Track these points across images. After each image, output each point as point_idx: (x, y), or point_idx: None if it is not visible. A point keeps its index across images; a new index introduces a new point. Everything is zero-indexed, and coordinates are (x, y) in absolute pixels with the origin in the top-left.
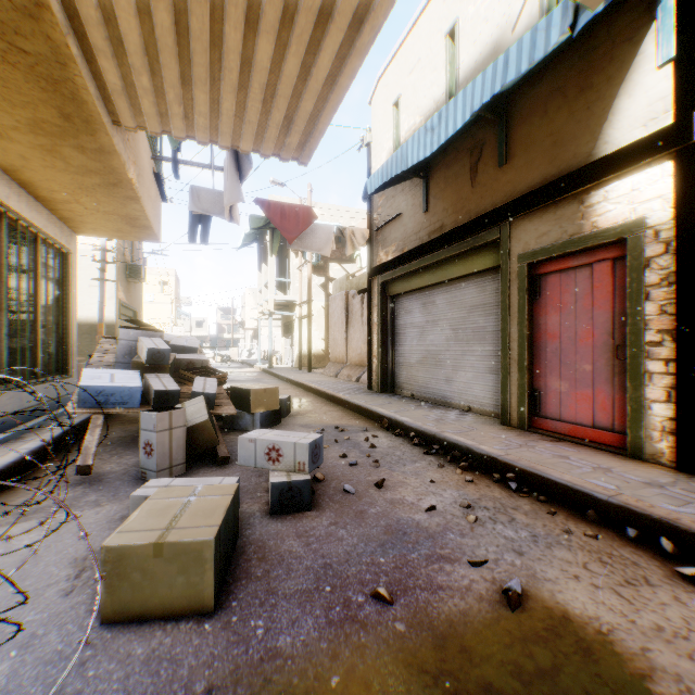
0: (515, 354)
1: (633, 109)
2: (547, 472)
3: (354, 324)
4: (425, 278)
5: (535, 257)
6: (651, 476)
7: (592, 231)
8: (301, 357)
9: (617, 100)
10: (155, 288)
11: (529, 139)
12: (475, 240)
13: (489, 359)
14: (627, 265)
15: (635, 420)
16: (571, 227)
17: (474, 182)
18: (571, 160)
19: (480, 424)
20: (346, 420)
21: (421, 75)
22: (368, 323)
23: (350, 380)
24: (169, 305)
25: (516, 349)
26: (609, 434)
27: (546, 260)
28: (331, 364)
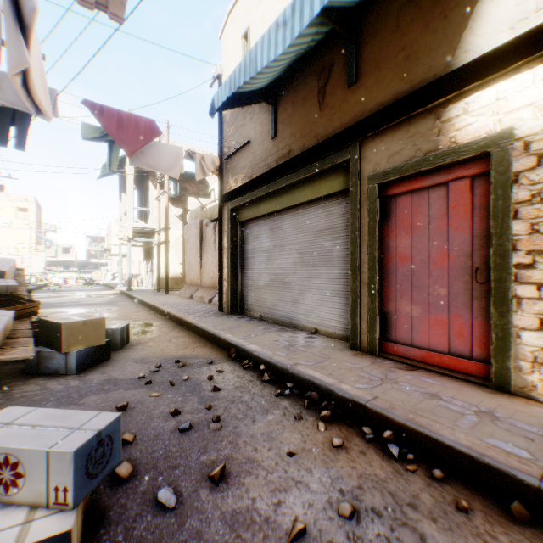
0: (365, 277)
1: (499, 11)
2: (436, 430)
3: (207, 249)
4: (273, 204)
5: (387, 177)
6: (541, 421)
7: (451, 147)
8: (159, 280)
9: (479, 4)
10: (14, 213)
11: (380, 56)
12: (323, 163)
13: (335, 283)
14: (492, 181)
15: (502, 349)
16: (427, 144)
17: (322, 106)
18: (427, 73)
19: (330, 349)
20: (191, 349)
21: (269, 5)
22: (219, 247)
23: (203, 301)
24: (30, 231)
25: (366, 272)
26: (468, 362)
27: (397, 180)
28: (187, 286)
